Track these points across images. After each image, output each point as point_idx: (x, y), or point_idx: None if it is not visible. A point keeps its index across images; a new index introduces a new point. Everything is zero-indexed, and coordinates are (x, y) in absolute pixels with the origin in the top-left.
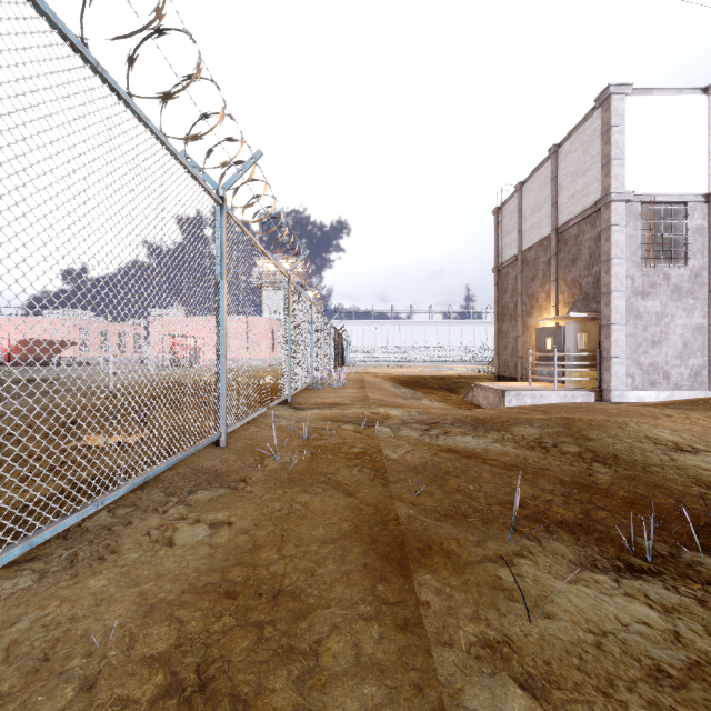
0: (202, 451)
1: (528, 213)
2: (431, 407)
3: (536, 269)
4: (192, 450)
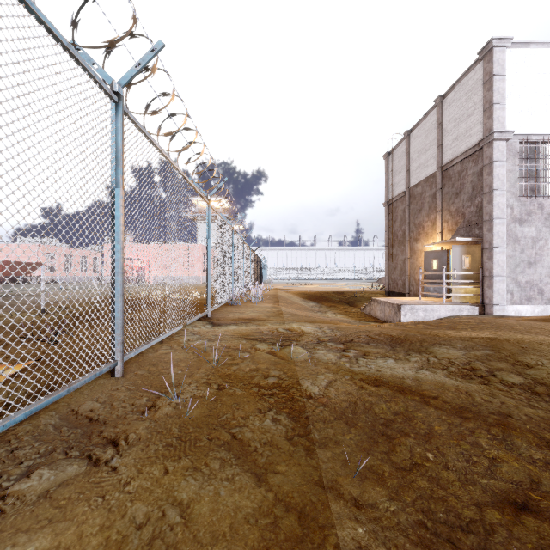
0: (91, 384)
1: (415, 156)
2: (336, 319)
3: (422, 202)
4: (62, 393)
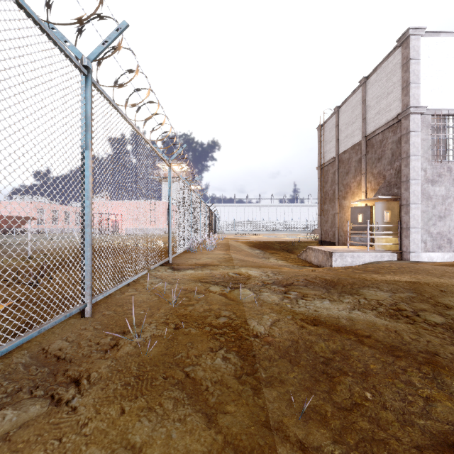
0: (63, 324)
1: (343, 127)
2: (277, 264)
3: (349, 166)
4: (33, 333)
